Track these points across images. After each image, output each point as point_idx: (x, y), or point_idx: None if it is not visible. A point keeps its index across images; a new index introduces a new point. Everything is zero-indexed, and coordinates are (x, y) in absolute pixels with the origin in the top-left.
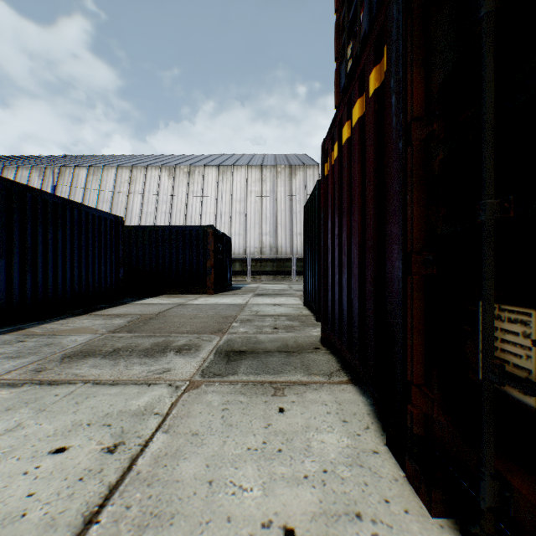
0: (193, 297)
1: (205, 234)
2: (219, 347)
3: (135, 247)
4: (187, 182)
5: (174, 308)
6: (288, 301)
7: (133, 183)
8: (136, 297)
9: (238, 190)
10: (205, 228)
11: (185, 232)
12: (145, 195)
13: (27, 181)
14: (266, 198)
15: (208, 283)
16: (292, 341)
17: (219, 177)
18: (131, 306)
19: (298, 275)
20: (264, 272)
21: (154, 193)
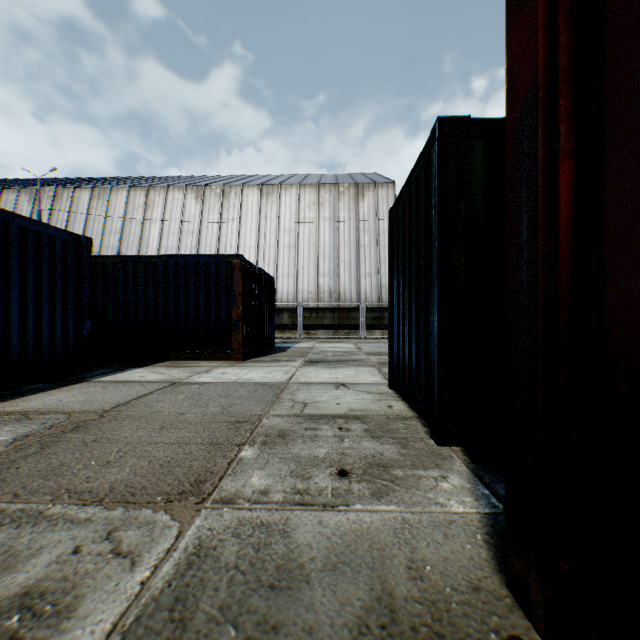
0: (206, 367)
1: (229, 269)
2: (129, 630)
3: (123, 288)
4: (219, 207)
5: (154, 394)
6: (360, 377)
7: (150, 209)
8: (117, 367)
9: (287, 217)
10: (229, 258)
11: (199, 265)
12: (165, 224)
13: (13, 207)
14: (324, 226)
15: (234, 344)
16: (402, 563)
17: (262, 200)
18: (83, 389)
19: (367, 330)
20: (321, 326)
21: (177, 221)
